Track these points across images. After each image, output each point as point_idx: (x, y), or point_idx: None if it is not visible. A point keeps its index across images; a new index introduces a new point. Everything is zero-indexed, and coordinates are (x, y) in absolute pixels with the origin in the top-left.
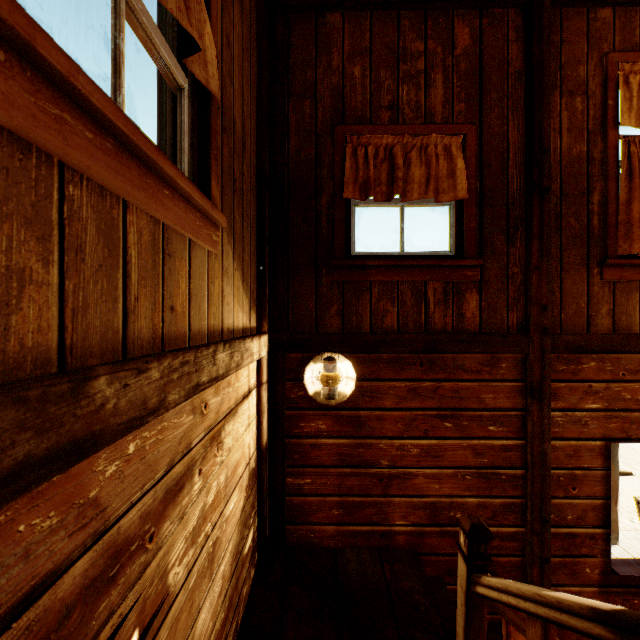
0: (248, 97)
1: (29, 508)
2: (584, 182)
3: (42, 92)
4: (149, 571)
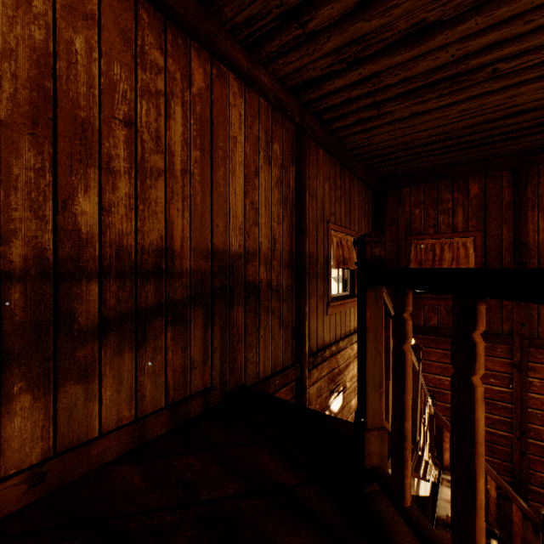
0: None
1: (333, 358)
2: None
3: (335, 307)
4: (343, 378)
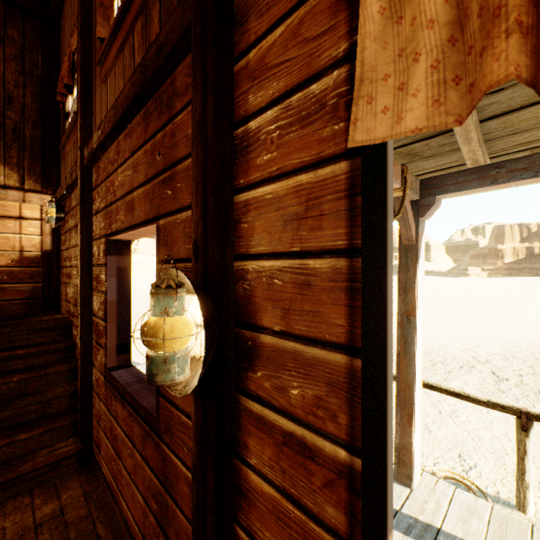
0: (19, 80)
1: None
2: None
3: None
4: None
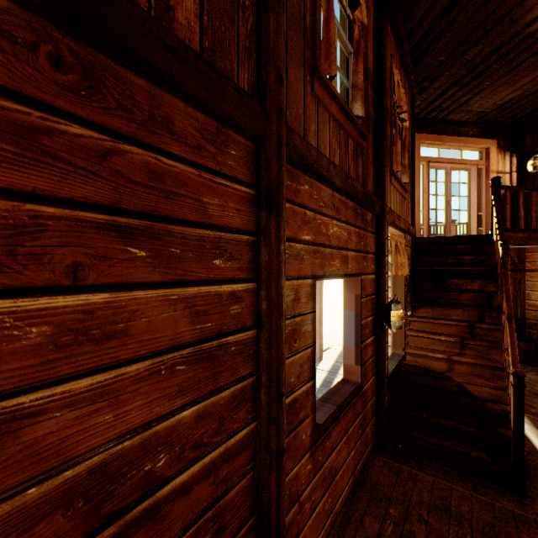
0: None
1: None
2: None
3: None
4: None
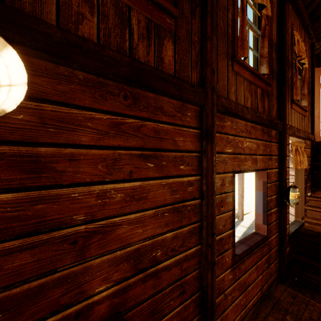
0: None
1: None
2: (226, 1)
3: None
4: None
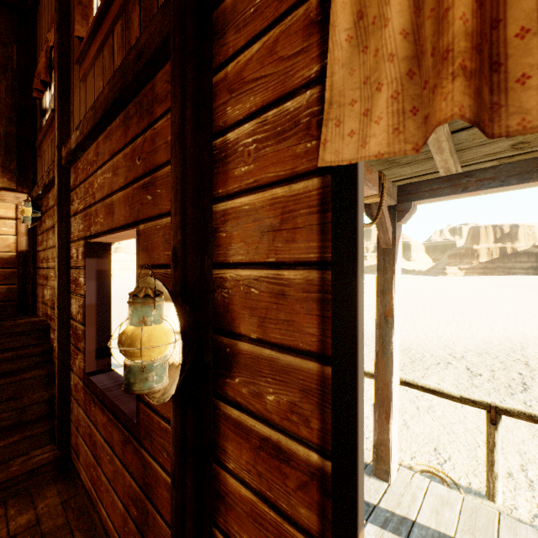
0: None
1: None
2: None
3: None
4: None
